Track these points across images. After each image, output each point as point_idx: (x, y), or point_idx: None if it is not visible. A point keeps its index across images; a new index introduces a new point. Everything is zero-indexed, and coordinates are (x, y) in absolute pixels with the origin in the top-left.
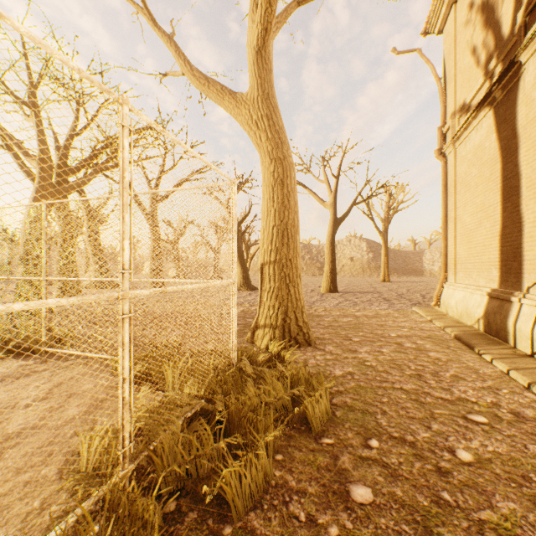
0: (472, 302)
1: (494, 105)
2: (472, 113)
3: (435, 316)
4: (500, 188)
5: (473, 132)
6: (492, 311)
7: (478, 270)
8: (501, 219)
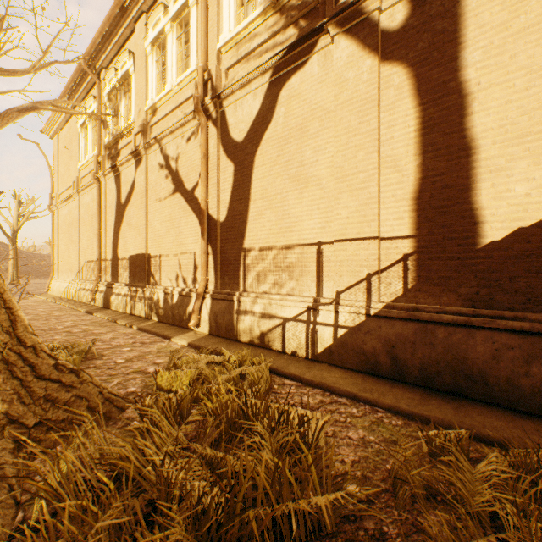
0: (62, 286)
1: (70, 203)
2: (63, 200)
3: (46, 296)
4: (71, 239)
5: (65, 208)
6: (66, 288)
7: (66, 272)
8: (71, 251)
